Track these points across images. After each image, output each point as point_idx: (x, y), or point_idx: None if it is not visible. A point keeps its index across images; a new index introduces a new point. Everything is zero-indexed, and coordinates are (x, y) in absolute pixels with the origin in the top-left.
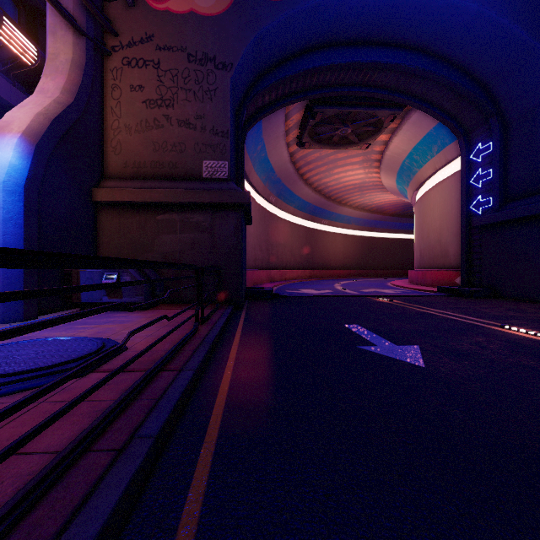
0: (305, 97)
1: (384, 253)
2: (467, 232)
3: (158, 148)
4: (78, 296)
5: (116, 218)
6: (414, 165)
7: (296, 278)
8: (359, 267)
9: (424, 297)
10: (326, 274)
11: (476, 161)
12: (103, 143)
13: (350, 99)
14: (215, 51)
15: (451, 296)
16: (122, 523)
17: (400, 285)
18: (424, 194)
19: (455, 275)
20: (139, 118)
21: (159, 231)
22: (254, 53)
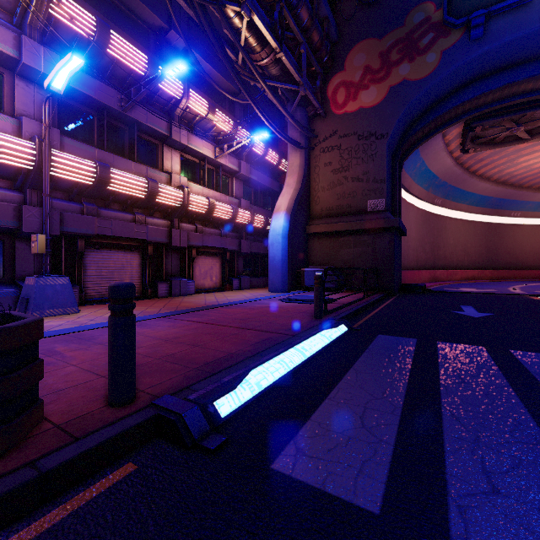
0: (459, 120)
1: None
2: None
3: (339, 197)
4: (304, 283)
5: (317, 241)
6: None
7: (470, 279)
8: None
9: None
10: (518, 275)
11: None
12: (310, 199)
13: (514, 105)
14: (376, 128)
15: None
16: (350, 318)
17: None
18: None
19: None
20: (329, 181)
21: (340, 247)
22: (405, 117)
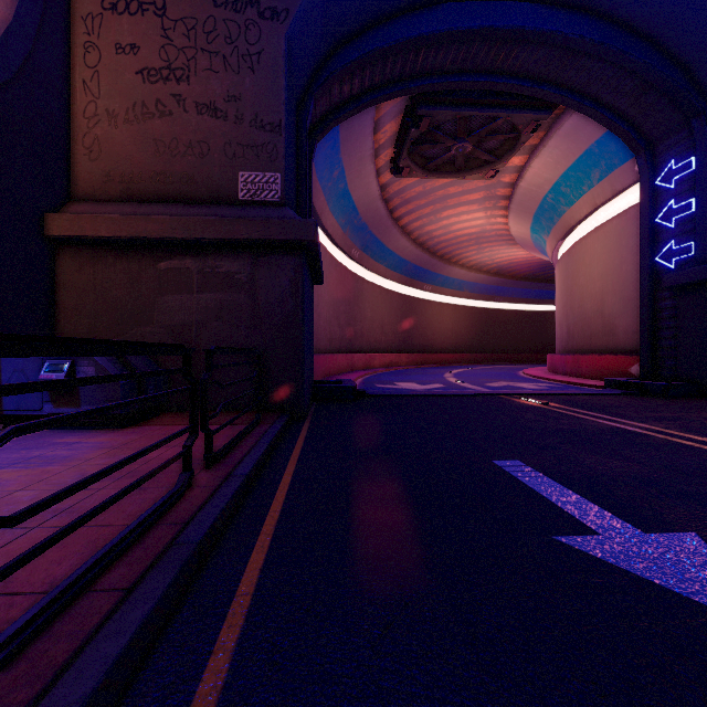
0: (406, 90)
1: (507, 331)
2: (650, 296)
3: (162, 149)
4: None
5: (89, 265)
6: (561, 202)
7: (388, 366)
8: (473, 350)
9: (591, 396)
10: (430, 360)
11: (666, 188)
12: (69, 140)
13: (473, 95)
14: None
15: (632, 395)
16: None
17: (541, 376)
18: (575, 244)
19: (629, 362)
20: (131, 99)
21: (161, 289)
22: None
